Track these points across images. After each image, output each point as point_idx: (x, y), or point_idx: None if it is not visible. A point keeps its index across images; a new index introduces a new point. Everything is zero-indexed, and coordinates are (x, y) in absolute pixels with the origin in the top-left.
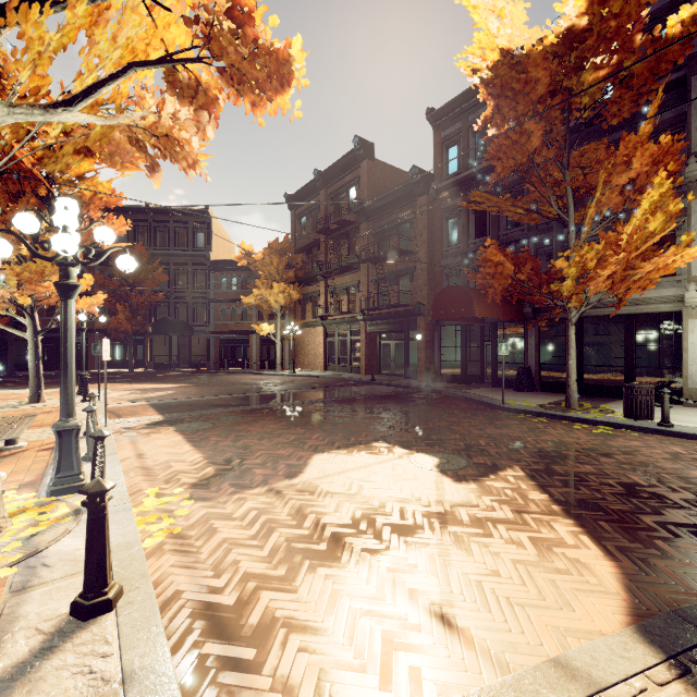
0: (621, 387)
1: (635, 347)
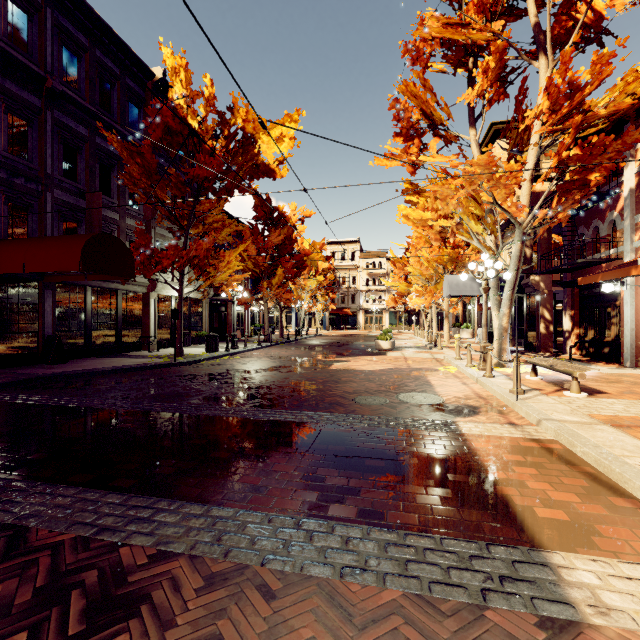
0: (114, 345)
1: (122, 315)
